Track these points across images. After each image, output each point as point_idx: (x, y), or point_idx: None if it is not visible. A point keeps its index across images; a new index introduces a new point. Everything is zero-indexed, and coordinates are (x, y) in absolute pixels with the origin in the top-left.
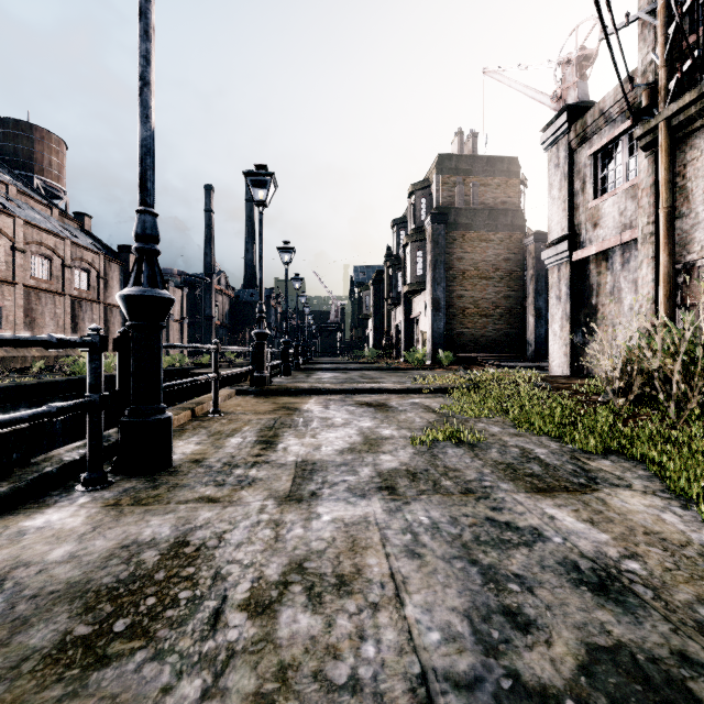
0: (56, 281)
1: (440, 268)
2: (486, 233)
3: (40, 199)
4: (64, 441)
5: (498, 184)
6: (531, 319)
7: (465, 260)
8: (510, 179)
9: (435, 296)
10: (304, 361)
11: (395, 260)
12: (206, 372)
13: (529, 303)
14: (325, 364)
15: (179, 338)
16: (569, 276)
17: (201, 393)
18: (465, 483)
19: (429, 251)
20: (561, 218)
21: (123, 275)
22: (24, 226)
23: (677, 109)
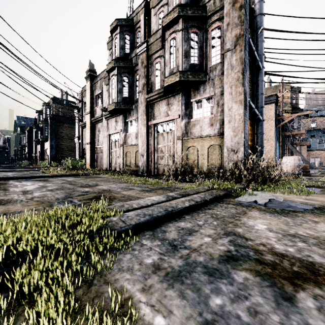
0: None
1: (53, 135)
2: (71, 125)
3: None
4: None
5: None
6: None
7: (63, 133)
8: None
9: (51, 144)
10: None
11: (37, 126)
12: None
13: None
14: None
15: None
16: (78, 145)
17: None
18: (27, 174)
19: (49, 128)
20: (77, 132)
21: None
22: None
23: (82, 124)
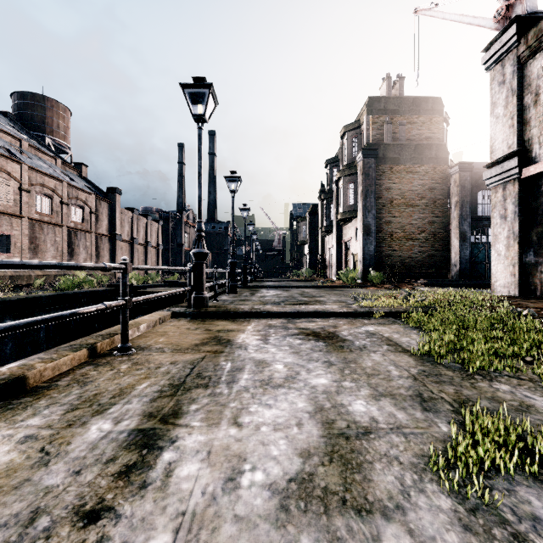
0: (56, 215)
1: (370, 197)
2: (412, 166)
3: (48, 153)
4: (47, 347)
5: (423, 121)
6: (456, 242)
7: (393, 190)
8: (434, 117)
9: (366, 222)
10: (251, 279)
11: (328, 193)
12: (149, 292)
13: (454, 227)
14: (269, 282)
15: (156, 260)
16: (517, 194)
17: (146, 312)
18: None
19: (360, 182)
20: (507, 135)
21: (111, 211)
22: (30, 171)
23: None
